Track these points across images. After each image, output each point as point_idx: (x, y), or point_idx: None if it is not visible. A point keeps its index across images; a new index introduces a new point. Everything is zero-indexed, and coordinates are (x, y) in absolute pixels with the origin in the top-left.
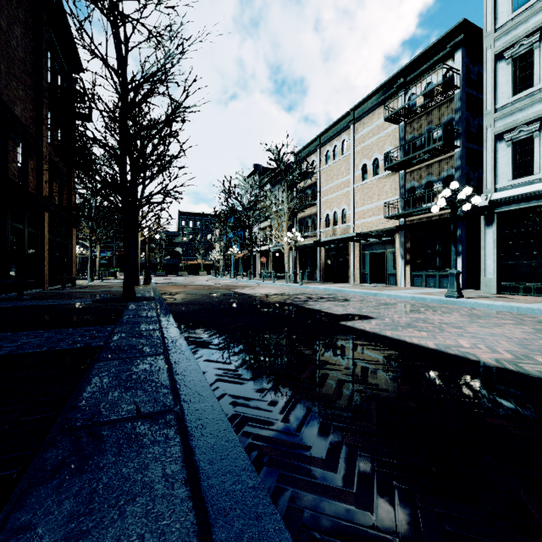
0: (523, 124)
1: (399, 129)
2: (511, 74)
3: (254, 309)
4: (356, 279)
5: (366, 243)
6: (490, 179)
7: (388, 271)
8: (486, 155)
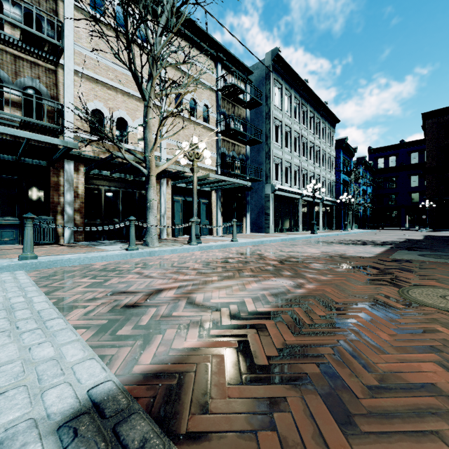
0: (278, 157)
1: (218, 95)
2: (274, 131)
3: (445, 242)
4: (168, 232)
5: (178, 187)
6: (272, 176)
7: (202, 221)
8: (271, 163)
